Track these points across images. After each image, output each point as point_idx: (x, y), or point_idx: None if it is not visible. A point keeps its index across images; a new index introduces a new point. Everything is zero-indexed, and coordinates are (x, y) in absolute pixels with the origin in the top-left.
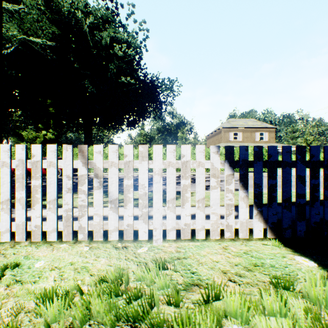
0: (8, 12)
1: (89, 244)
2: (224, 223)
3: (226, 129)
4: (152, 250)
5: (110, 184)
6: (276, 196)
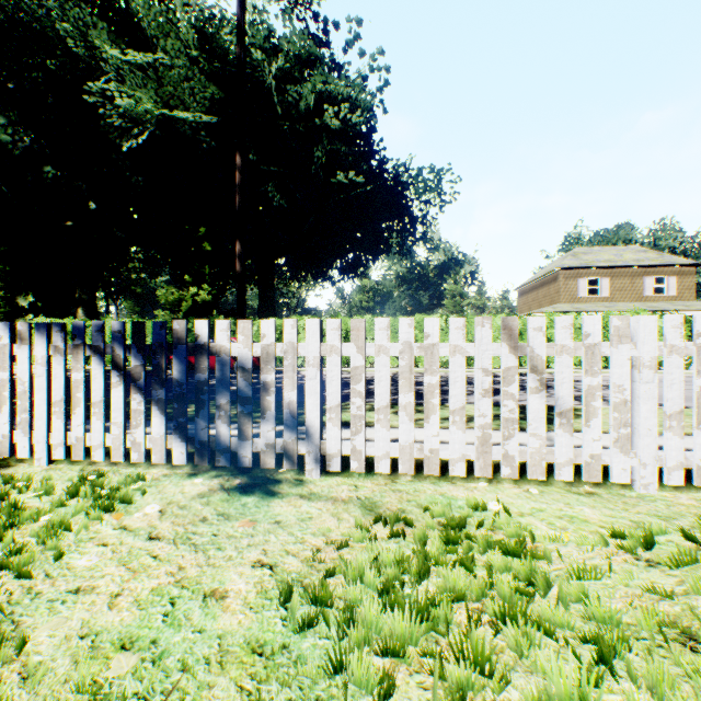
0: (136, 68)
1: (517, 486)
2: None
3: (570, 273)
4: (652, 501)
5: (559, 384)
6: None
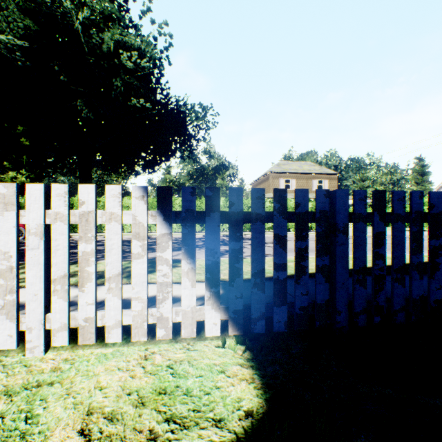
0: None
1: None
2: (157, 314)
3: (276, 175)
4: (11, 369)
5: None
6: (241, 267)
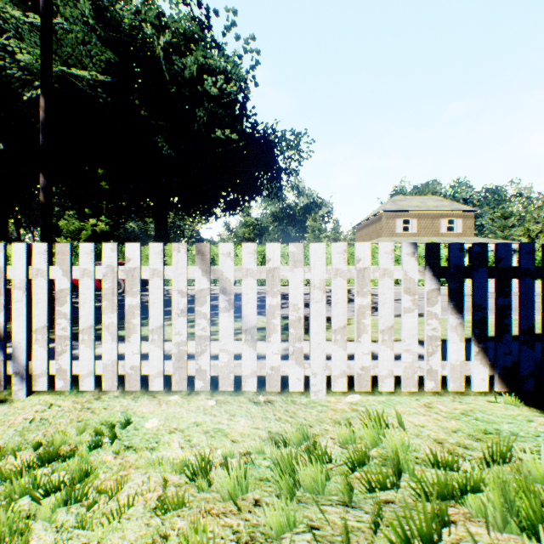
0: (38, 29)
1: (212, 397)
2: (424, 366)
3: (390, 214)
4: (313, 407)
5: (245, 304)
6: (509, 323)
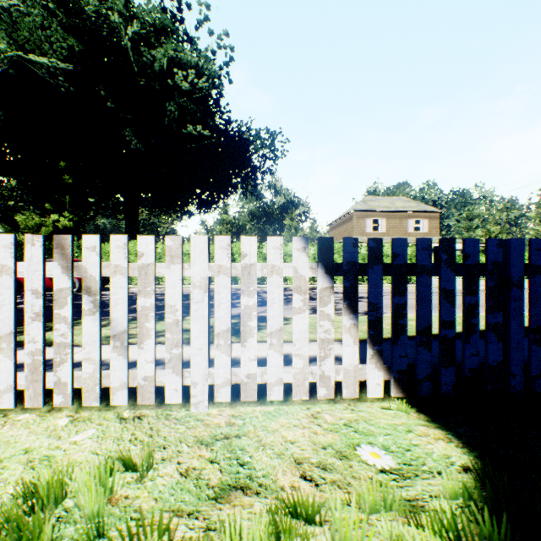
0: None
1: (75, 413)
2: (317, 372)
3: (361, 214)
4: (186, 422)
5: (114, 306)
6: (406, 324)
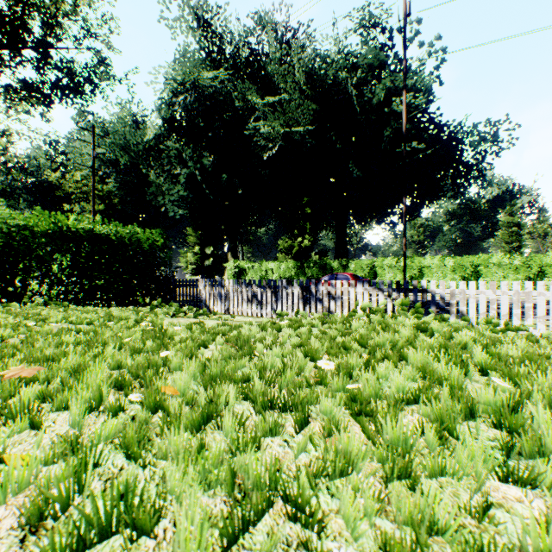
0: (268, 105)
1: None
2: None
3: None
4: None
5: None
6: None
